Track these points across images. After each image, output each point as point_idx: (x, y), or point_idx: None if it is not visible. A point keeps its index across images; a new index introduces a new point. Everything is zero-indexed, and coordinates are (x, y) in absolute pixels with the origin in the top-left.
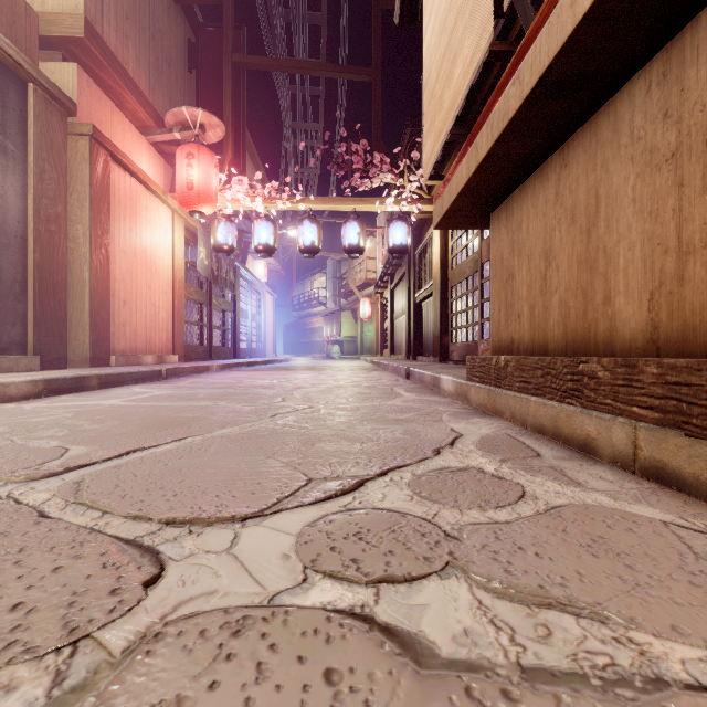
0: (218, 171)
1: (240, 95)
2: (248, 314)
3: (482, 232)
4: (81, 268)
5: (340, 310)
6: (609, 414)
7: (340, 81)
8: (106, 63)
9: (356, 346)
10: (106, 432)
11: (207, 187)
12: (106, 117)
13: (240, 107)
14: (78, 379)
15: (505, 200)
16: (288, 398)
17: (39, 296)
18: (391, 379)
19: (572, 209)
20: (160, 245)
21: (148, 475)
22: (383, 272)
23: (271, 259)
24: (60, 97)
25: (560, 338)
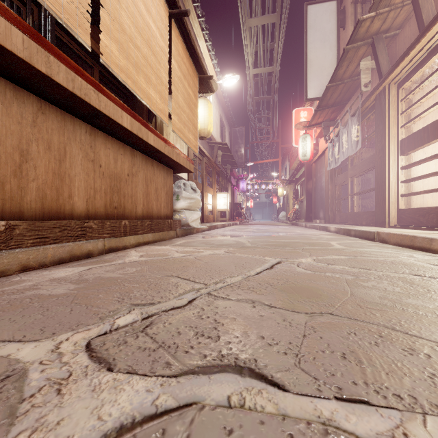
0: None
1: None
2: None
3: None
4: None
5: None
6: (97, 239)
7: None
8: None
9: None
10: (330, 282)
11: None
12: None
13: None
14: None
15: None
16: None
17: None
18: None
19: (49, 142)
20: None
21: (247, 260)
22: None
23: None
24: None
25: (38, 210)
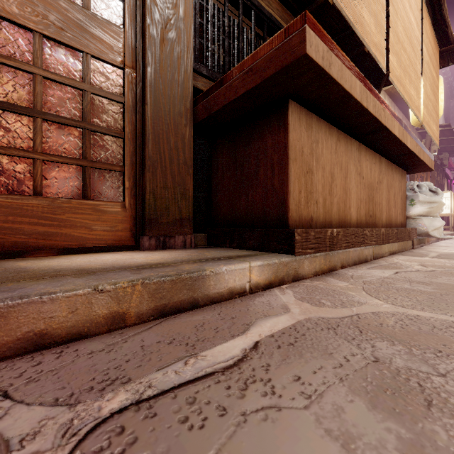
0: None
1: None
2: None
3: None
4: None
5: None
6: (369, 246)
7: None
8: None
9: None
10: None
11: None
12: None
13: None
14: None
15: (306, 109)
16: None
17: None
18: None
19: (341, 163)
20: None
21: None
22: None
23: None
24: None
25: (337, 220)
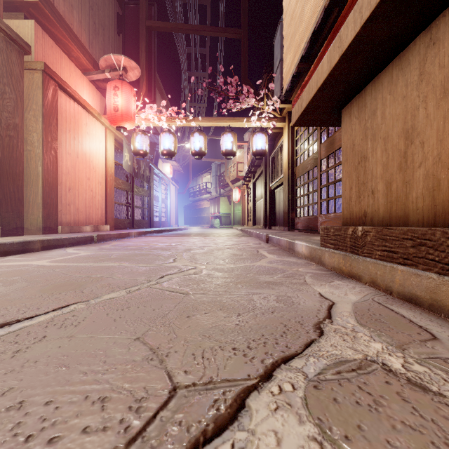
0: (135, 99)
1: (152, 50)
2: (159, 198)
3: (320, 137)
4: (36, 164)
5: (220, 196)
6: None
7: (220, 42)
8: (56, 21)
9: (230, 219)
10: (2, 297)
11: (127, 110)
12: (57, 60)
13: (152, 58)
14: (24, 243)
15: (357, 95)
16: (178, 259)
17: (0, 183)
18: (255, 242)
19: (444, 83)
20: (96, 150)
21: None
22: (248, 170)
23: (174, 162)
24: (17, 40)
25: (426, 210)
